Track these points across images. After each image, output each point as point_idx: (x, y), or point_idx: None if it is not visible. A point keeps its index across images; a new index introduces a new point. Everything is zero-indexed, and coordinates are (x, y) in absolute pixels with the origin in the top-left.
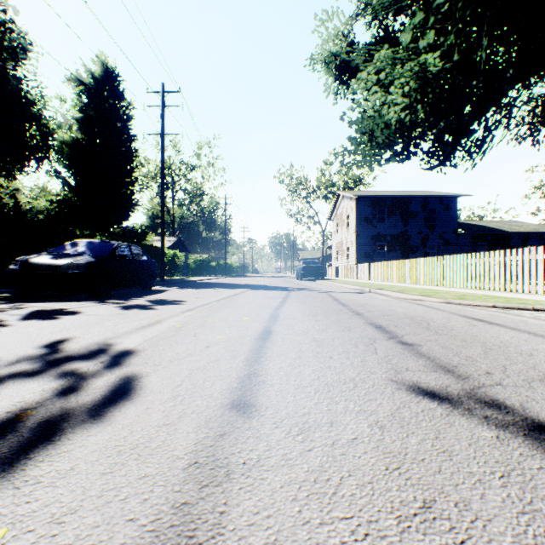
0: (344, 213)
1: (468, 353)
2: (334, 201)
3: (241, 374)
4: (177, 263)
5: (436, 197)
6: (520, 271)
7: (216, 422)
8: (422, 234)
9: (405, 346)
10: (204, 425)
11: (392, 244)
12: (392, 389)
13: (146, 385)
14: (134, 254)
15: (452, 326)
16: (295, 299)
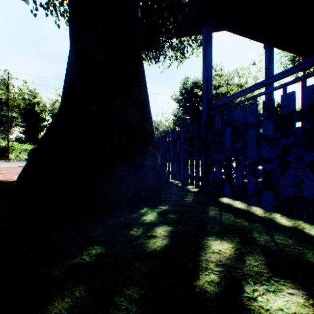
0: None
1: None
2: None
3: None
4: None
5: None
6: None
7: None
8: None
9: None
10: None
11: None
12: None
13: None
14: None
15: None
16: None
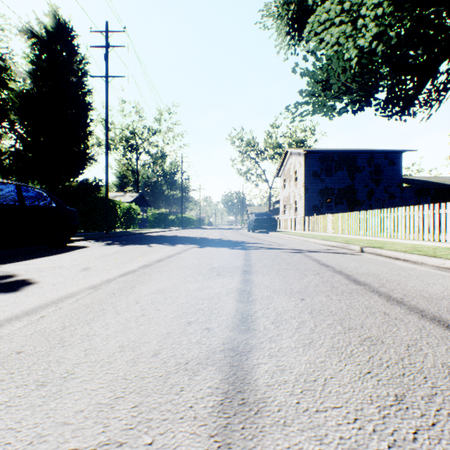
0: (292, 169)
1: None
2: (282, 158)
3: None
4: (133, 216)
5: (382, 152)
6: None
7: None
8: (368, 188)
9: None
10: None
11: (339, 198)
12: None
13: None
14: (25, 197)
15: None
16: (265, 274)
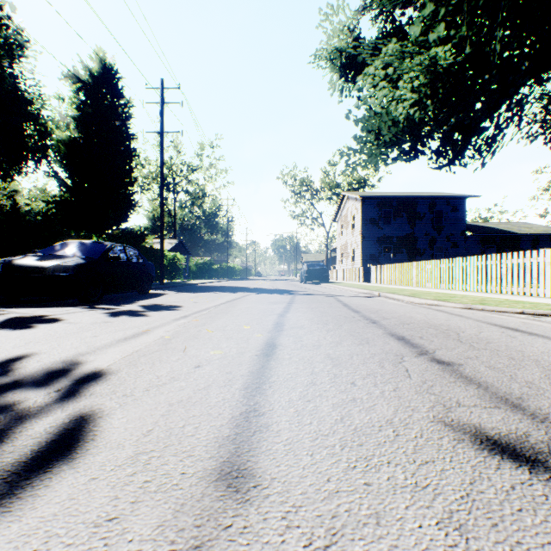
0: (349, 214)
1: (527, 377)
2: (338, 202)
3: (236, 411)
4: (178, 266)
5: (444, 198)
6: (542, 273)
7: (191, 515)
8: (430, 236)
9: (442, 365)
10: (171, 521)
11: (398, 247)
12: (451, 441)
13: (102, 431)
14: (129, 255)
15: (487, 338)
16: (300, 304)
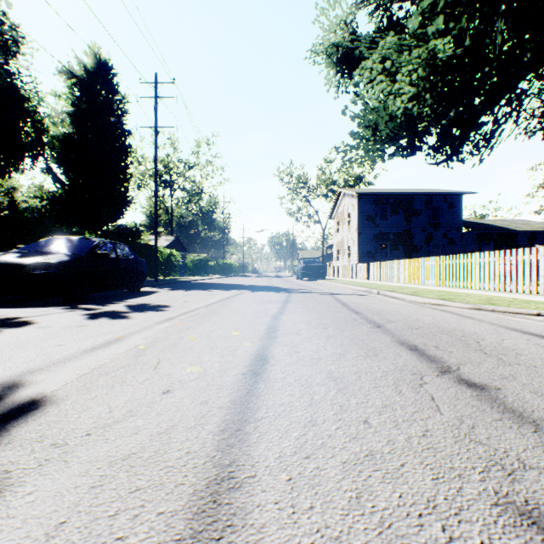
0: (345, 211)
1: None
2: (334, 199)
3: (202, 480)
4: (173, 262)
5: (440, 194)
6: None
7: None
8: (426, 233)
9: (476, 390)
10: None
11: (394, 243)
12: None
13: None
14: (118, 252)
15: (514, 347)
16: (296, 303)
